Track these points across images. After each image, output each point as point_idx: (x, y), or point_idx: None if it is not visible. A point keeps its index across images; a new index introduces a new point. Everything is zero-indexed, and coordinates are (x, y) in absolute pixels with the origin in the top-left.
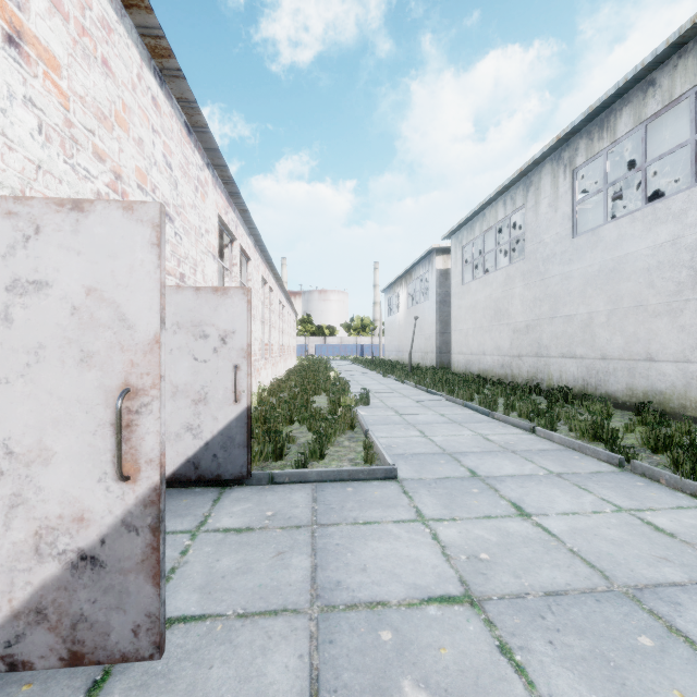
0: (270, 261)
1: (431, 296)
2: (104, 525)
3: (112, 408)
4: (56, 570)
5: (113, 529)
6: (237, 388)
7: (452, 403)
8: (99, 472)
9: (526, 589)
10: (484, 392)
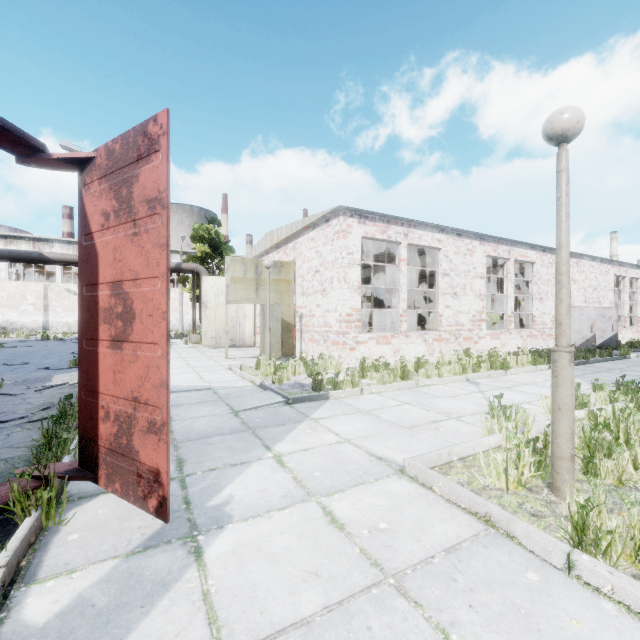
0: None
1: None
2: (589, 337)
3: (590, 326)
4: (584, 341)
5: (590, 337)
6: (613, 329)
7: None
8: (589, 332)
9: None
10: None
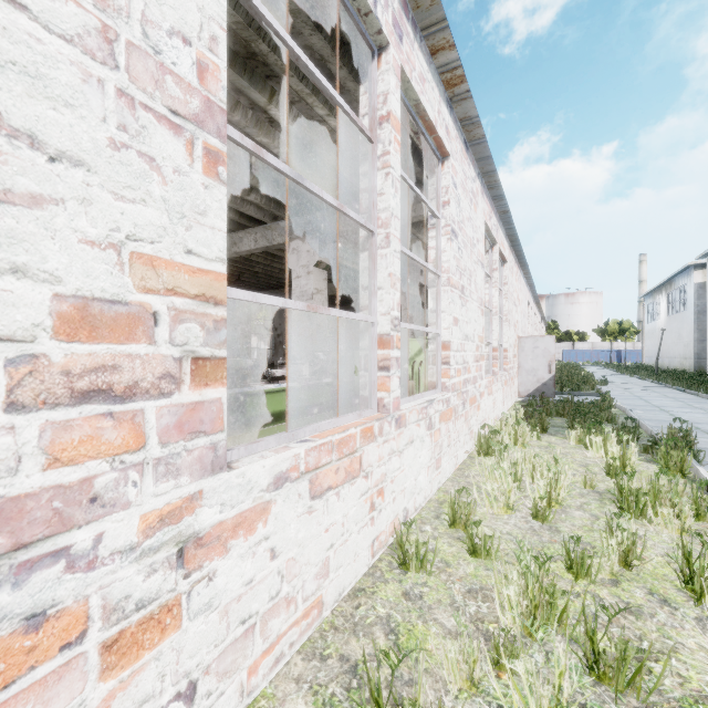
0: (538, 302)
1: (689, 307)
2: (546, 379)
3: (548, 364)
4: (540, 385)
5: (548, 380)
6: None
7: (669, 388)
8: (546, 372)
9: (630, 404)
10: (690, 381)
